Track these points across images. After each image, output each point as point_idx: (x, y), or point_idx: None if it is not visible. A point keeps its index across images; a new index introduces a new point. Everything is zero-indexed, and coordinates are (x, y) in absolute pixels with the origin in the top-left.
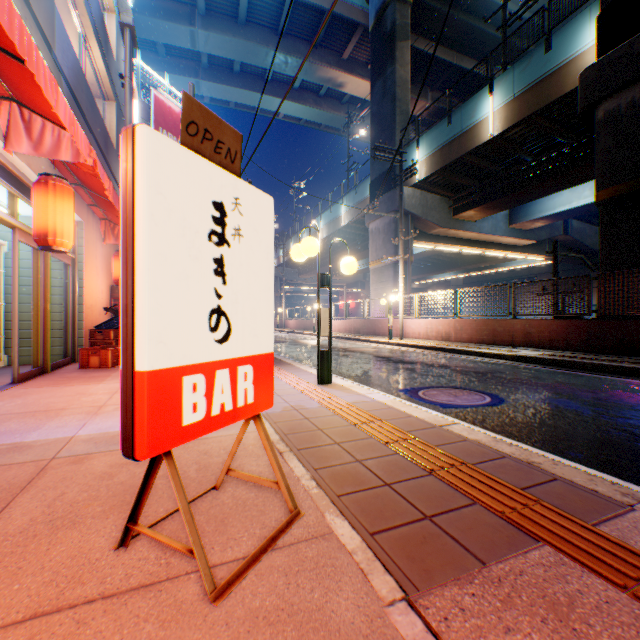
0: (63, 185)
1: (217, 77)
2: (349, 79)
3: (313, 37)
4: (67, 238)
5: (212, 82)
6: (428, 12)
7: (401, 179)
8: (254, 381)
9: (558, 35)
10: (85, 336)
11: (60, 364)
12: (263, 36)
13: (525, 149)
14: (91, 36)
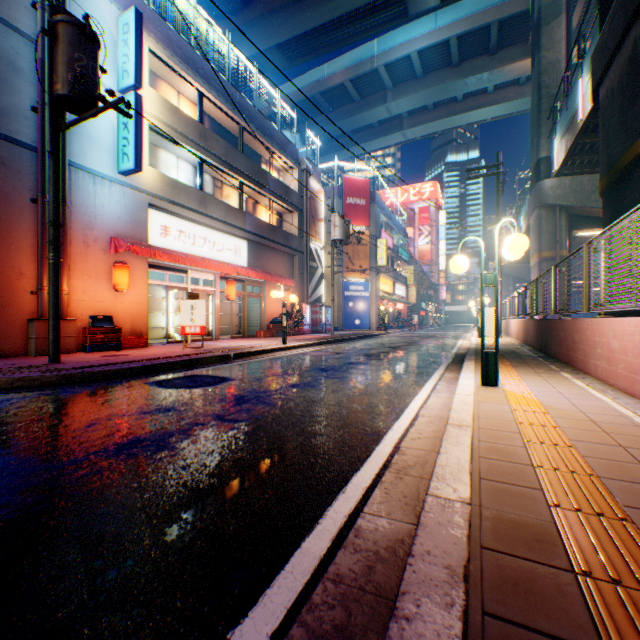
0: (231, 282)
1: (415, 122)
2: None
3: (487, 48)
4: (232, 297)
5: (412, 128)
6: None
7: (497, 189)
8: (200, 329)
9: None
10: (266, 326)
11: (254, 336)
12: (439, 77)
13: None
14: (274, 199)
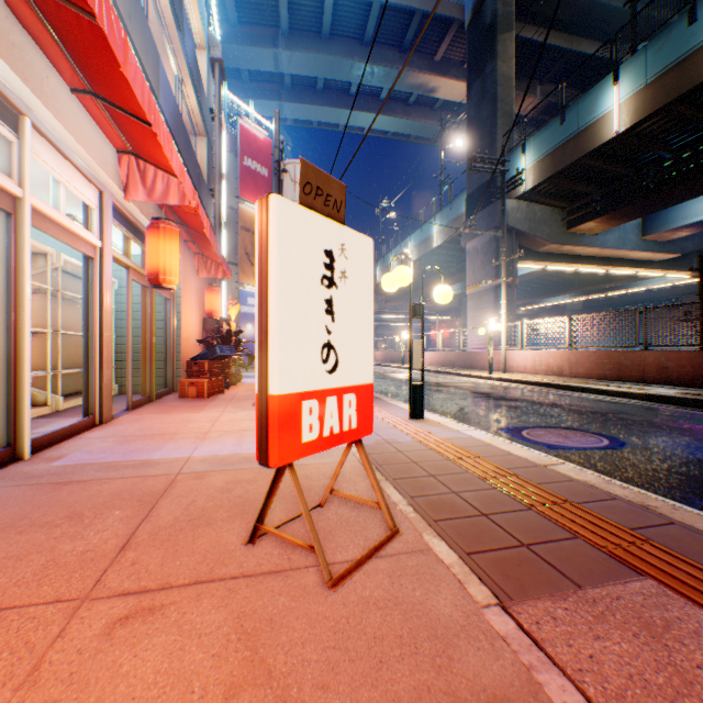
0: (171, 227)
1: (300, 97)
2: (442, 82)
3: (401, 42)
4: (174, 276)
5: (295, 103)
6: None
7: (503, 191)
8: (357, 408)
9: None
10: (182, 367)
11: (162, 393)
12: (347, 48)
13: (662, 144)
14: (186, 78)
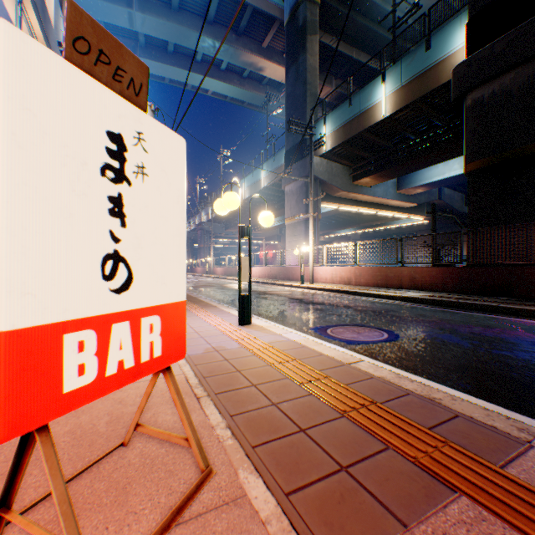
0: None
1: (153, 55)
2: (268, 64)
3: (237, 26)
4: None
5: (149, 59)
6: (333, 13)
7: (311, 149)
8: (162, 332)
9: (436, 37)
10: None
11: None
12: (194, 22)
13: (410, 129)
14: (27, 2)
